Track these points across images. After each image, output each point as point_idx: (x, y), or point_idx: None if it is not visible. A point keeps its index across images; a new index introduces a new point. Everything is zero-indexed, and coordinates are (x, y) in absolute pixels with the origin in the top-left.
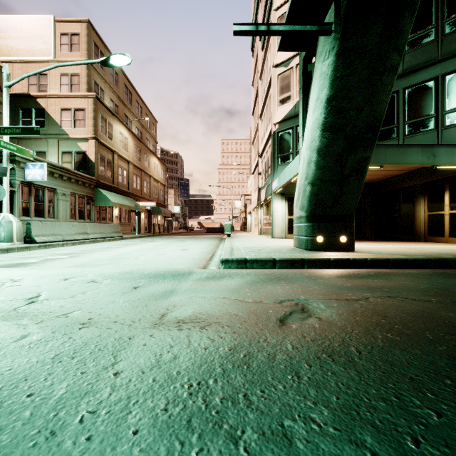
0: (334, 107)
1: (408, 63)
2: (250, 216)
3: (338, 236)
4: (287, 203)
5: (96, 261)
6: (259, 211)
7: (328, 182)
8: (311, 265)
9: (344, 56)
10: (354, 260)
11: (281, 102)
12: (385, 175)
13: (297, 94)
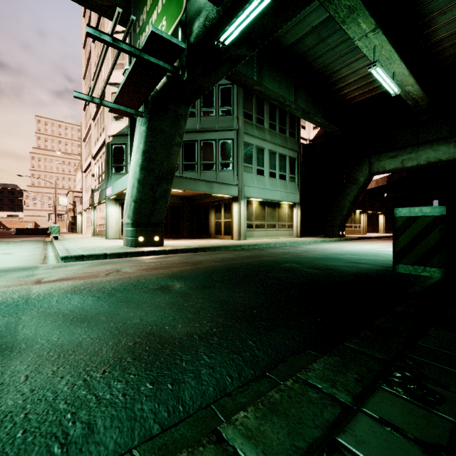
0: (147, 157)
1: (203, 125)
2: (81, 217)
3: (153, 237)
4: (121, 208)
5: None
6: (92, 213)
7: (146, 201)
8: (132, 256)
9: (152, 131)
10: (159, 251)
11: (115, 118)
12: (193, 193)
13: None
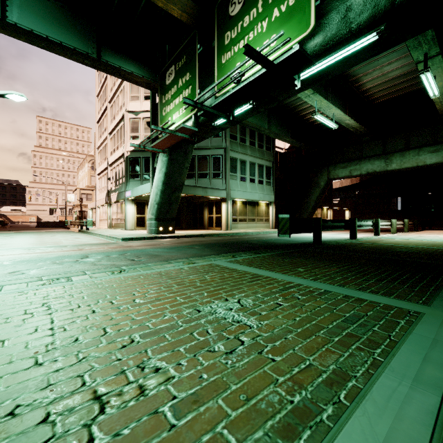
0: (167, 176)
1: (199, 144)
2: (91, 212)
3: (168, 227)
4: (136, 206)
5: (44, 244)
6: (109, 209)
7: (165, 204)
8: (159, 239)
9: (171, 161)
10: (174, 236)
11: (132, 137)
12: None
13: (143, 137)
